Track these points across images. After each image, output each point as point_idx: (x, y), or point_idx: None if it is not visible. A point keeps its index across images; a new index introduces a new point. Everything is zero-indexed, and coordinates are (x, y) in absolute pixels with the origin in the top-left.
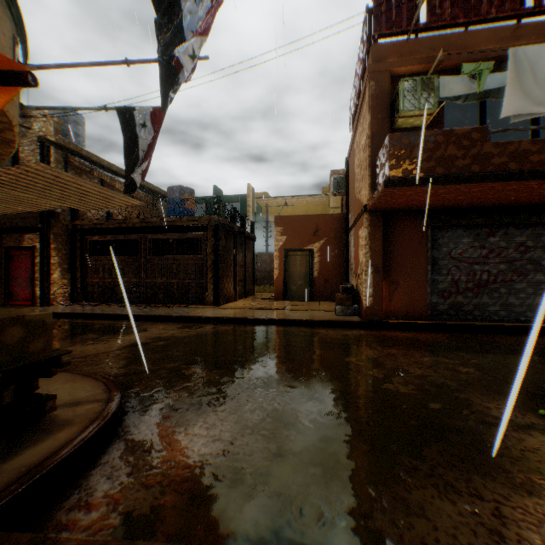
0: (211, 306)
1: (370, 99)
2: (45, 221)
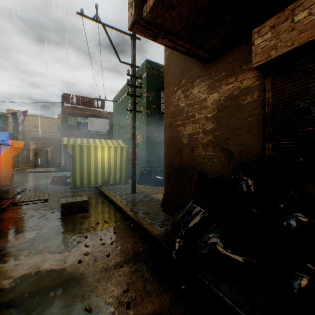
0: None
1: (62, 117)
2: None
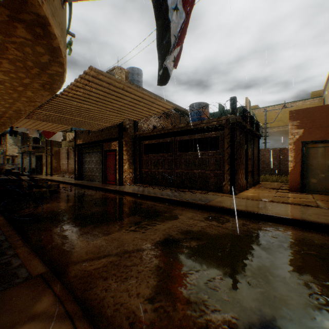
0: (228, 195)
1: None
2: (120, 133)
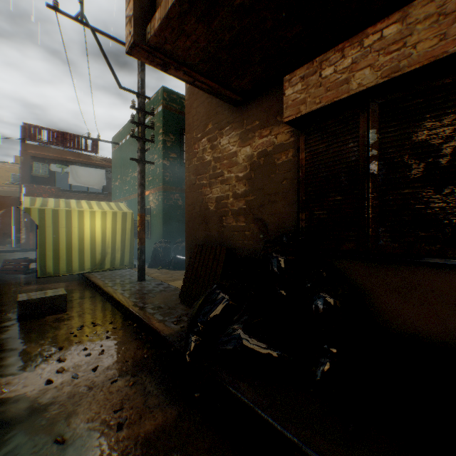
0: None
1: (22, 163)
2: None
